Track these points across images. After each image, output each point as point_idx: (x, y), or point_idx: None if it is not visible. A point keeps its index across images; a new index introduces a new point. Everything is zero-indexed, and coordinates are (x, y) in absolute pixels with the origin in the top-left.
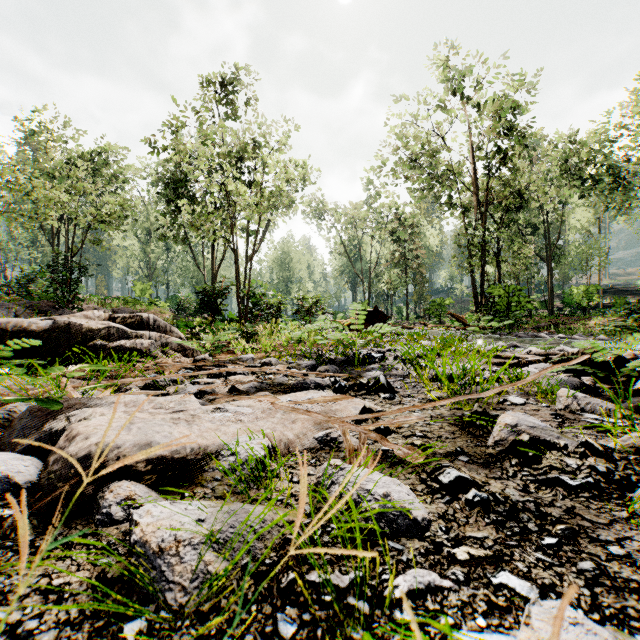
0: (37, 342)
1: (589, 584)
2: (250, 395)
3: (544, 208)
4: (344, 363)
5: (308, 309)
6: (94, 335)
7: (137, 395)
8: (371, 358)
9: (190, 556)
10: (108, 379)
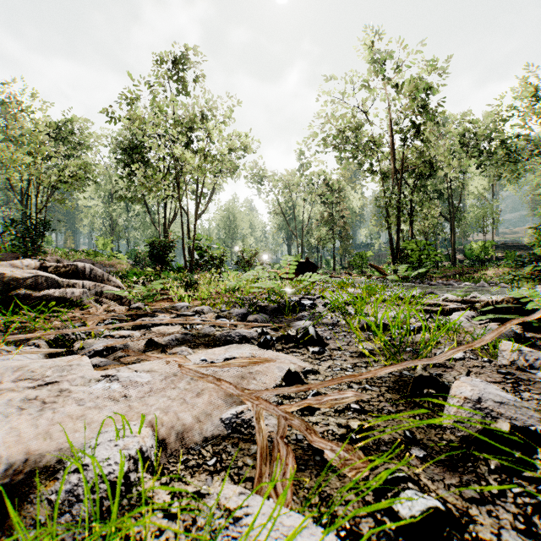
0: None
1: None
2: (167, 350)
3: (448, 177)
4: (275, 311)
5: (248, 260)
6: (20, 284)
7: (26, 355)
8: (301, 306)
9: None
10: (18, 332)
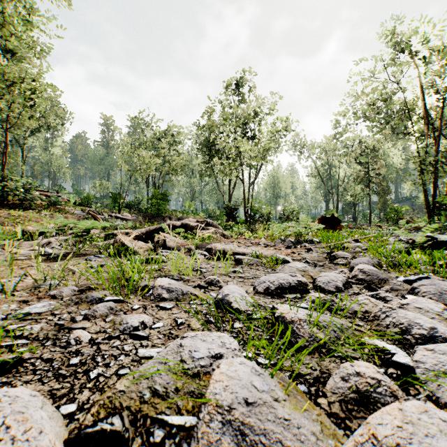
0: (182, 229)
1: (319, 270)
2: None
3: None
4: (298, 243)
5: (287, 216)
6: (193, 228)
7: None
8: (312, 241)
9: (246, 260)
10: None
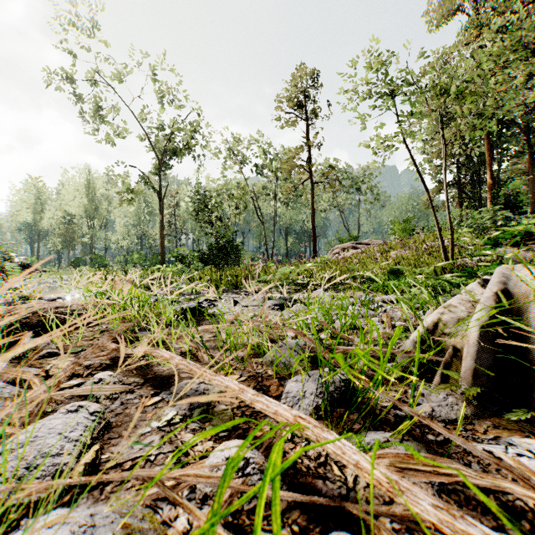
0: None
1: None
2: None
3: None
4: None
5: None
6: None
7: None
8: None
9: None
10: None
